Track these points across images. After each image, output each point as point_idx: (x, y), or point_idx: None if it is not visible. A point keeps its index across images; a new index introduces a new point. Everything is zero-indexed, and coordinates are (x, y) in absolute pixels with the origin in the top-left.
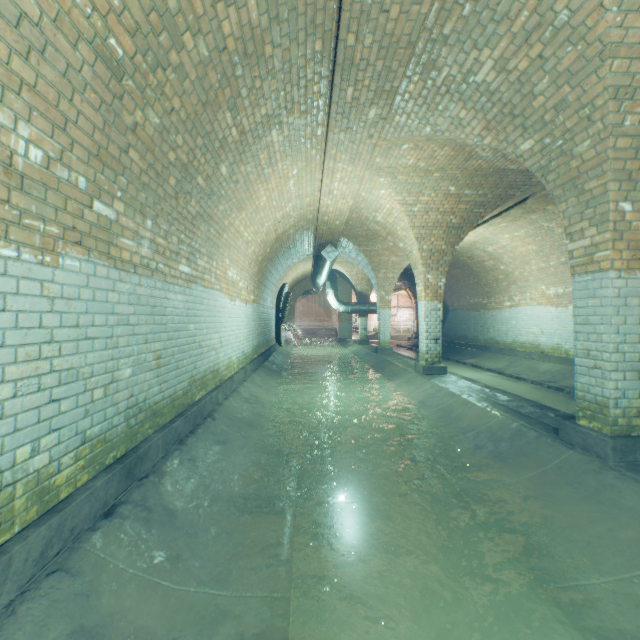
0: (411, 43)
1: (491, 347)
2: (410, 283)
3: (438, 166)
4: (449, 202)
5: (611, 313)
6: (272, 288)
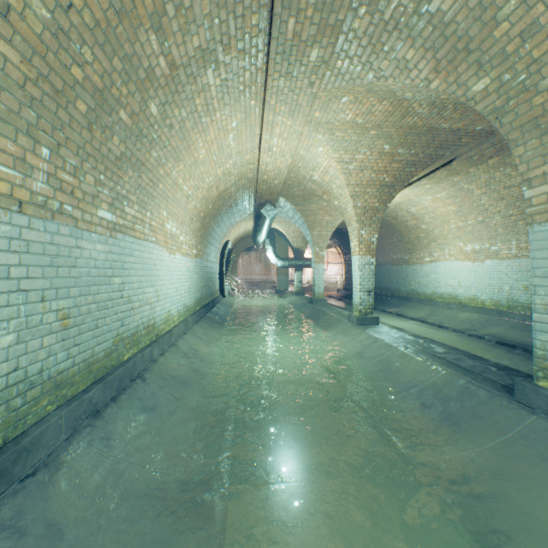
0: None
1: (413, 298)
2: (340, 241)
3: (375, 123)
4: (383, 161)
5: None
6: (216, 244)
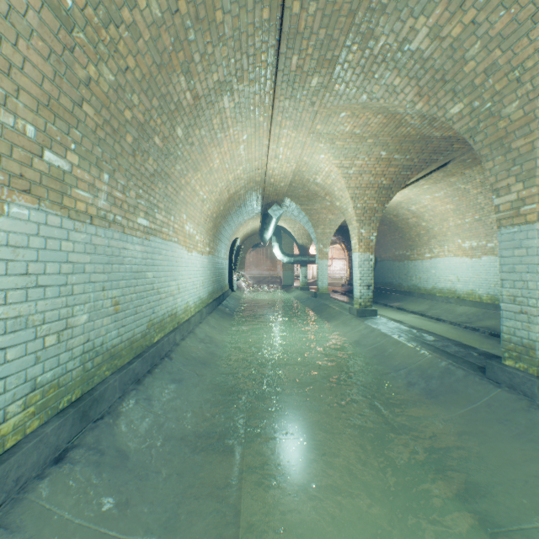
0: (352, 11)
1: (414, 292)
2: (344, 238)
3: (371, 133)
4: (380, 165)
5: (537, 262)
6: (225, 242)
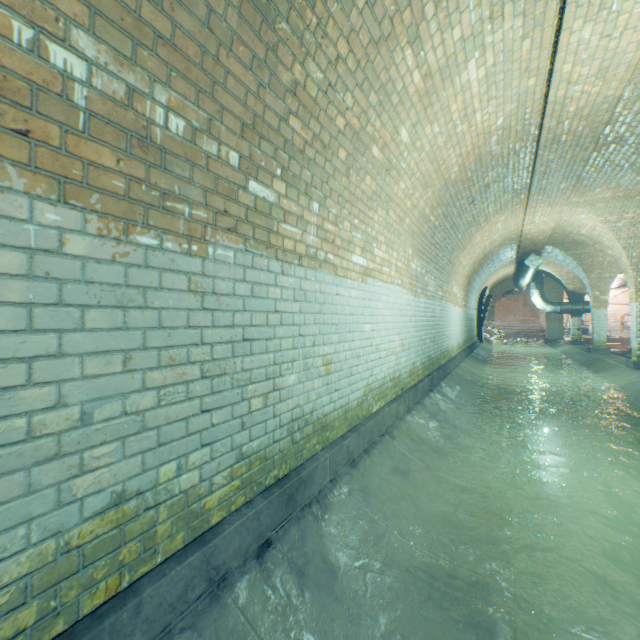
0: (584, 161)
1: None
2: None
3: (638, 192)
4: None
5: None
6: (474, 293)
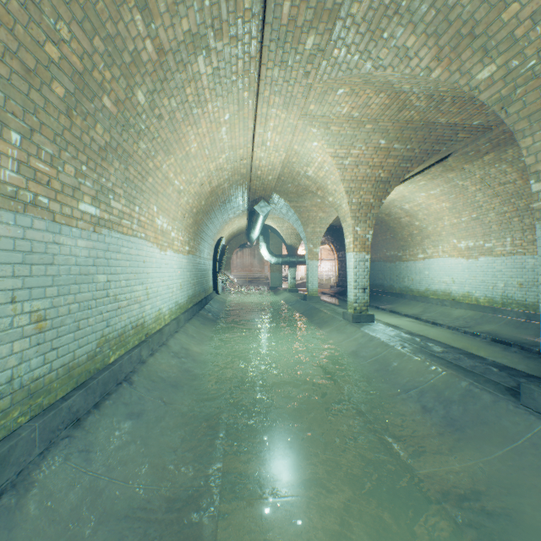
0: None
1: (406, 294)
2: (333, 238)
3: (371, 117)
4: (379, 156)
5: None
6: (209, 241)
